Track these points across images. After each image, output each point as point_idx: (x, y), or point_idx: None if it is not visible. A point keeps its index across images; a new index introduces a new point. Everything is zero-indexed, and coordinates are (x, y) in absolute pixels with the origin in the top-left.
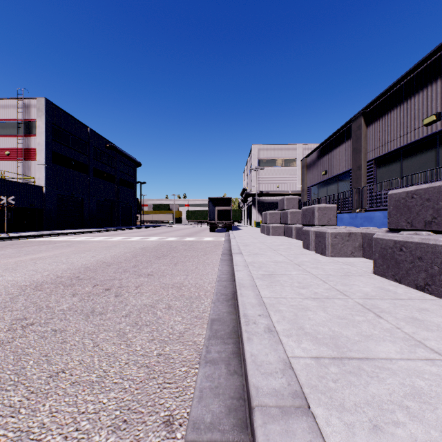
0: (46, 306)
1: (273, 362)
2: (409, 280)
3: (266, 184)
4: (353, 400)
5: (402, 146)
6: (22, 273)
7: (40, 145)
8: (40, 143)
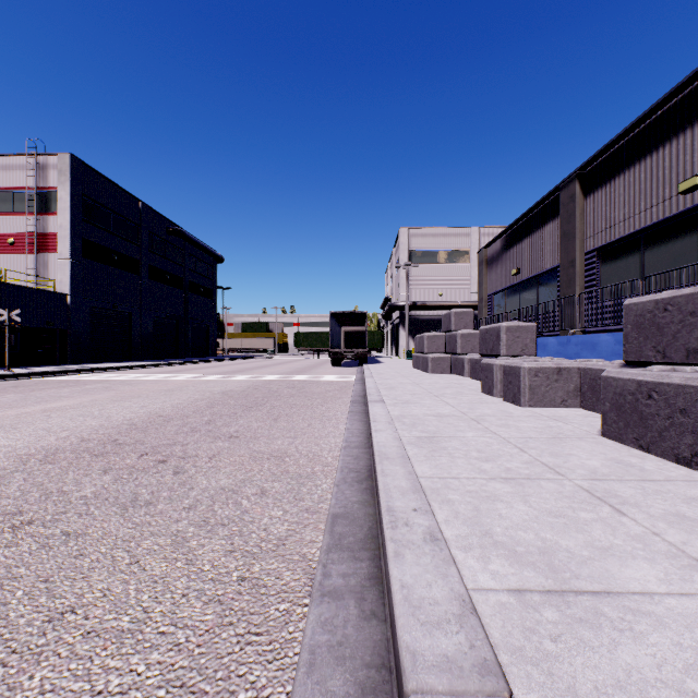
0: (58, 490)
1: (442, 600)
2: (663, 447)
3: (422, 290)
4: (593, 680)
5: (644, 227)
6: (25, 433)
7: (63, 228)
8: (63, 226)
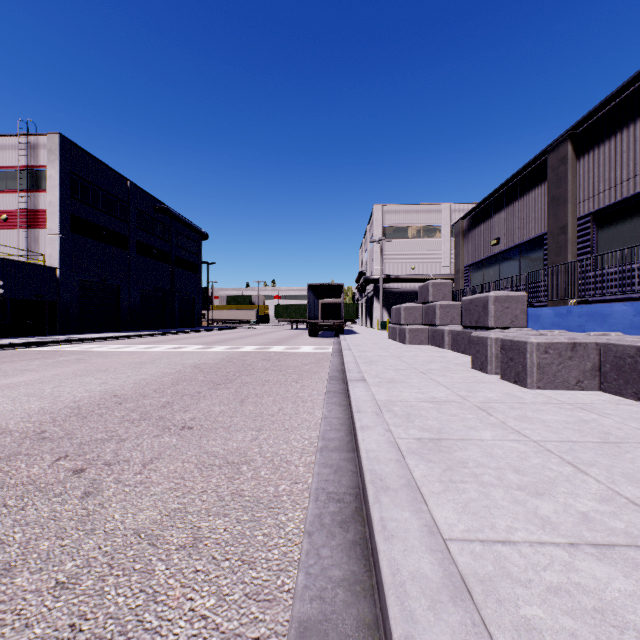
0: None
1: None
2: None
3: (396, 264)
4: None
5: None
6: None
7: (52, 205)
8: (52, 203)
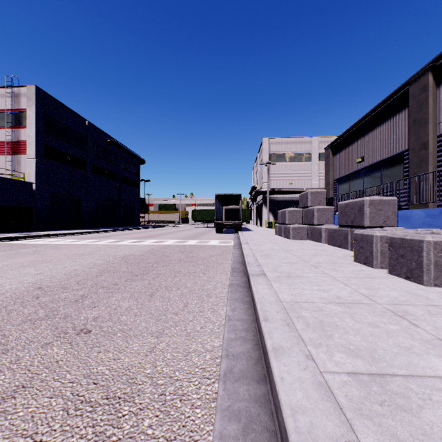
0: None
1: None
2: None
3: (278, 180)
4: None
5: None
6: None
7: (30, 137)
8: (30, 136)
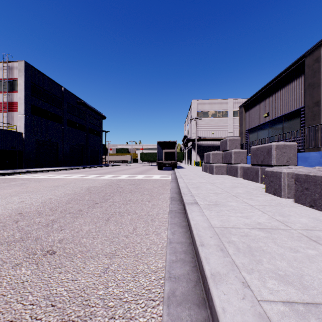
0: None
1: None
2: None
3: (204, 131)
4: None
5: None
6: None
7: (21, 99)
8: (21, 98)
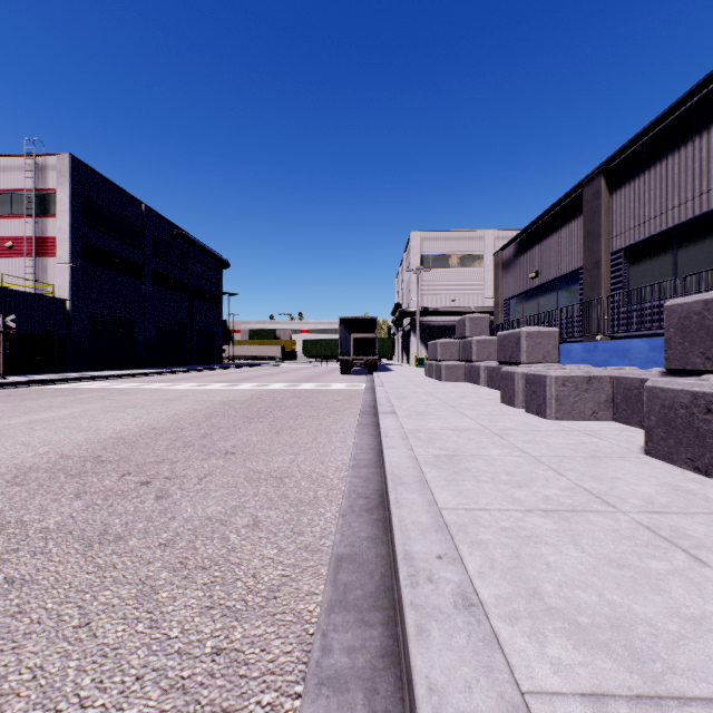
0: (17, 520)
1: None
2: None
3: (434, 295)
4: None
5: (678, 223)
6: (1, 448)
7: (62, 231)
8: (62, 229)
